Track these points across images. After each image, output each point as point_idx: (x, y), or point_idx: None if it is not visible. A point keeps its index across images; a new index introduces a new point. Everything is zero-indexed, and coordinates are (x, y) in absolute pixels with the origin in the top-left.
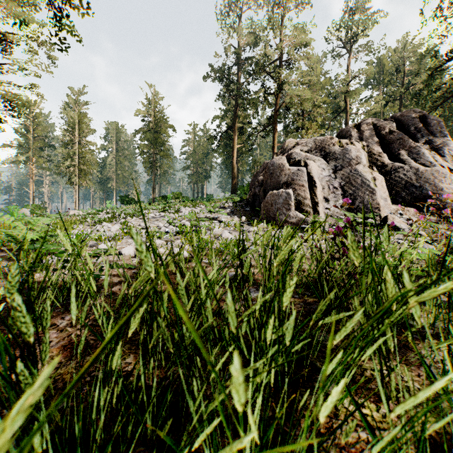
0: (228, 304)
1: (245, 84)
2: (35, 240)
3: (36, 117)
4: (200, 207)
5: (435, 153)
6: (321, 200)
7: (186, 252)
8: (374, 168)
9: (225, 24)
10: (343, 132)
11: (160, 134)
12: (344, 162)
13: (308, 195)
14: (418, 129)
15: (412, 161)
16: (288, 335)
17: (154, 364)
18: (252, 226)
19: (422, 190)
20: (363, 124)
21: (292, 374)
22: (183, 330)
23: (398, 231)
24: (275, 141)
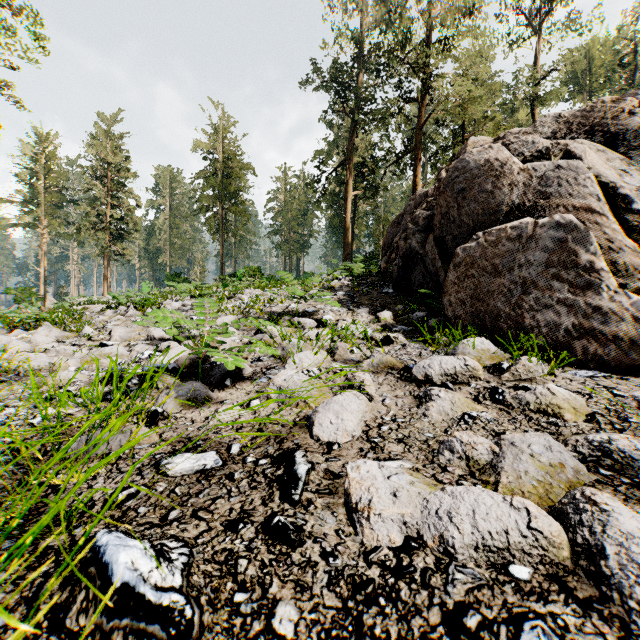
0: None
1: None
2: None
3: (49, 157)
4: (281, 289)
5: None
6: None
7: None
8: None
9: None
10: None
11: (231, 179)
12: None
13: (620, 236)
14: None
15: None
16: None
17: None
18: (422, 341)
19: None
20: None
21: None
22: None
23: None
24: (417, 178)
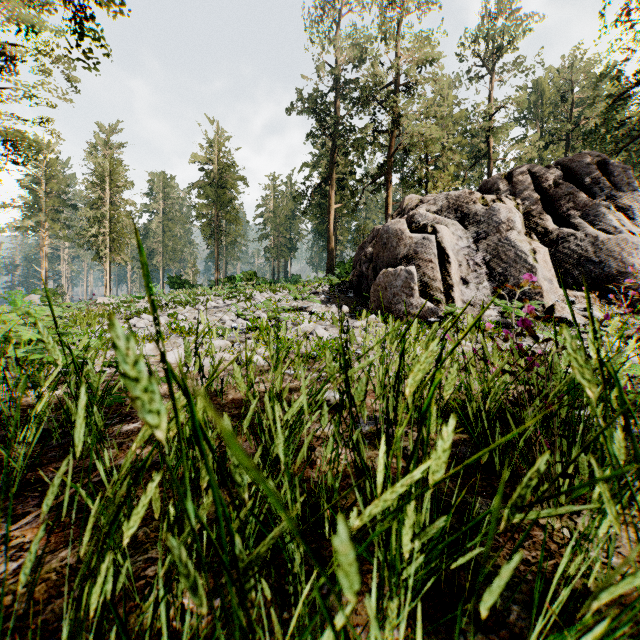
0: (343, 547)
1: (347, 118)
2: (38, 340)
3: (50, 164)
4: (283, 293)
5: (621, 214)
6: (457, 282)
7: (261, 358)
8: (534, 235)
9: (318, 32)
10: (488, 185)
11: (225, 189)
12: (489, 227)
13: (438, 274)
14: (596, 180)
15: (588, 225)
16: (491, 597)
17: (197, 561)
18: (357, 319)
19: (604, 267)
20: (516, 173)
21: (442, 583)
22: (235, 547)
23: (571, 326)
24: (389, 198)
